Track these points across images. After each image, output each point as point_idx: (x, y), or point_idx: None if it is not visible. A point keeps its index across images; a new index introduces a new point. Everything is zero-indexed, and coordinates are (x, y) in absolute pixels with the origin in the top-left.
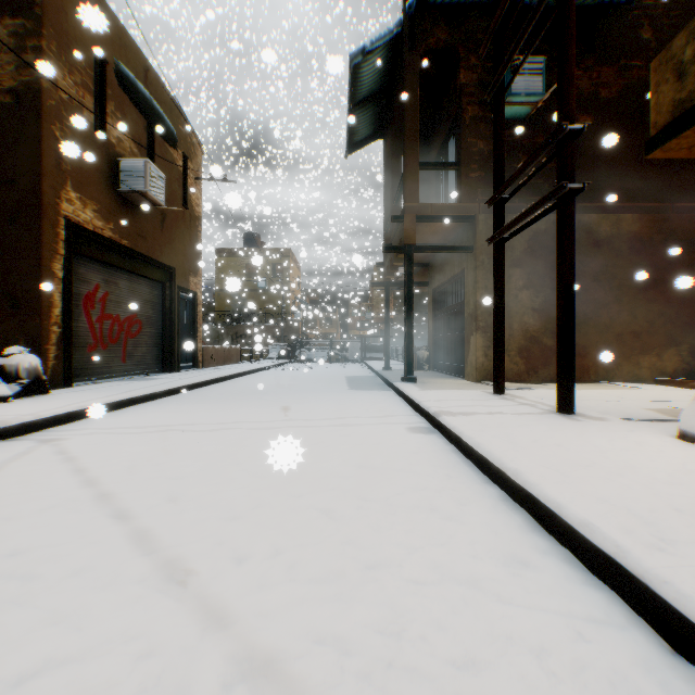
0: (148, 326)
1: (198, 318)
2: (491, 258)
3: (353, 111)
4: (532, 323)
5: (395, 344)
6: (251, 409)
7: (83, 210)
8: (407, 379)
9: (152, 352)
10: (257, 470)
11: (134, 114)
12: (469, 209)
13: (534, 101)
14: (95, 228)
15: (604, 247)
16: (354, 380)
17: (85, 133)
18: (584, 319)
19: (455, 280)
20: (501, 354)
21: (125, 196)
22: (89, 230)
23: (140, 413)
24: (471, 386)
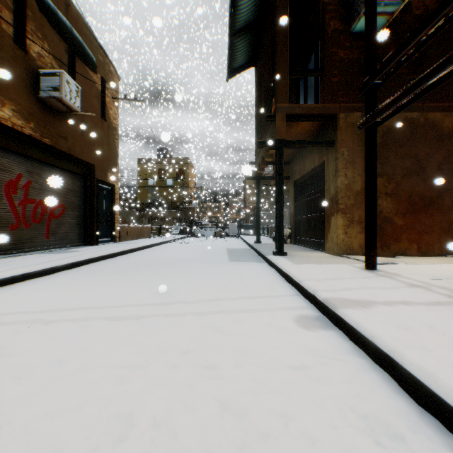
0: (71, 209)
1: (115, 204)
2: (350, 151)
3: (232, 39)
4: (385, 205)
5: (261, 224)
6: (134, 286)
7: (0, 108)
8: (278, 253)
9: (75, 230)
10: (60, 452)
11: (55, 37)
12: (331, 108)
13: (391, 11)
14: (13, 125)
15: (446, 140)
16: (233, 252)
17: (3, 42)
18: (429, 202)
19: (314, 172)
20: (373, 232)
21: (45, 102)
22: (7, 126)
23: (23, 290)
24: (336, 259)
